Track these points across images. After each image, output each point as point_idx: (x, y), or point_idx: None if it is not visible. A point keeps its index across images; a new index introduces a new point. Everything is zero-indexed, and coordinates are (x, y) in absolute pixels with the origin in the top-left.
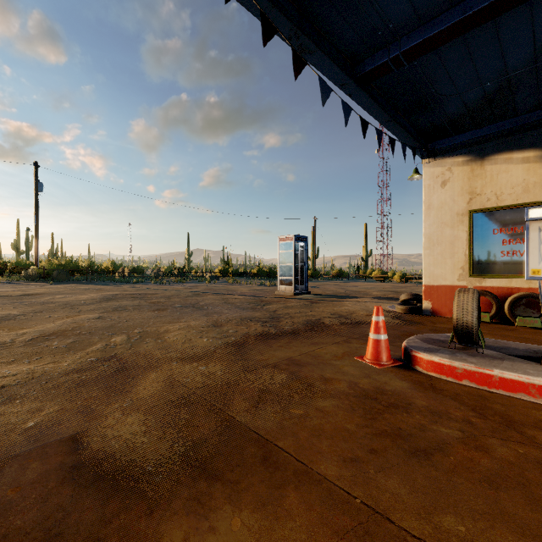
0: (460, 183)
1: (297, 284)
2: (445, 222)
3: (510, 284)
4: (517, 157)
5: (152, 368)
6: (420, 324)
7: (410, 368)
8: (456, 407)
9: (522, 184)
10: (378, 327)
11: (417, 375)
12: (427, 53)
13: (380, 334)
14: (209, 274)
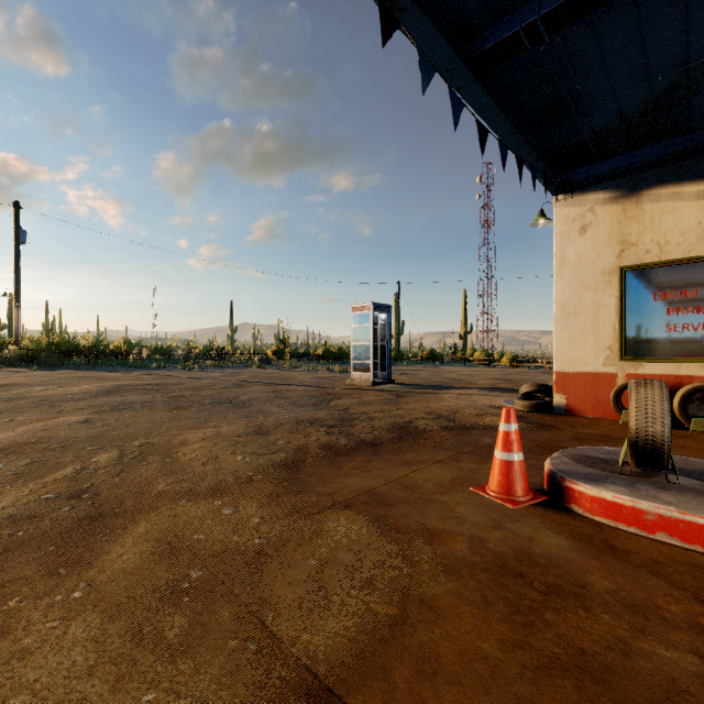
0: (606, 228)
1: (377, 369)
2: (585, 283)
3: (678, 371)
4: (690, 190)
5: (144, 514)
6: (554, 429)
7: (562, 508)
8: (666, 593)
9: (697, 229)
10: (510, 441)
11: (578, 522)
12: (579, 19)
13: (513, 452)
14: (258, 357)
